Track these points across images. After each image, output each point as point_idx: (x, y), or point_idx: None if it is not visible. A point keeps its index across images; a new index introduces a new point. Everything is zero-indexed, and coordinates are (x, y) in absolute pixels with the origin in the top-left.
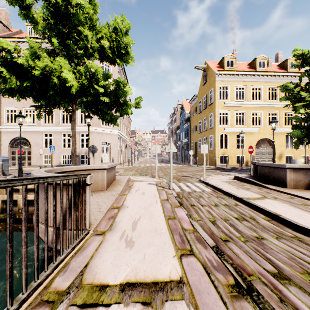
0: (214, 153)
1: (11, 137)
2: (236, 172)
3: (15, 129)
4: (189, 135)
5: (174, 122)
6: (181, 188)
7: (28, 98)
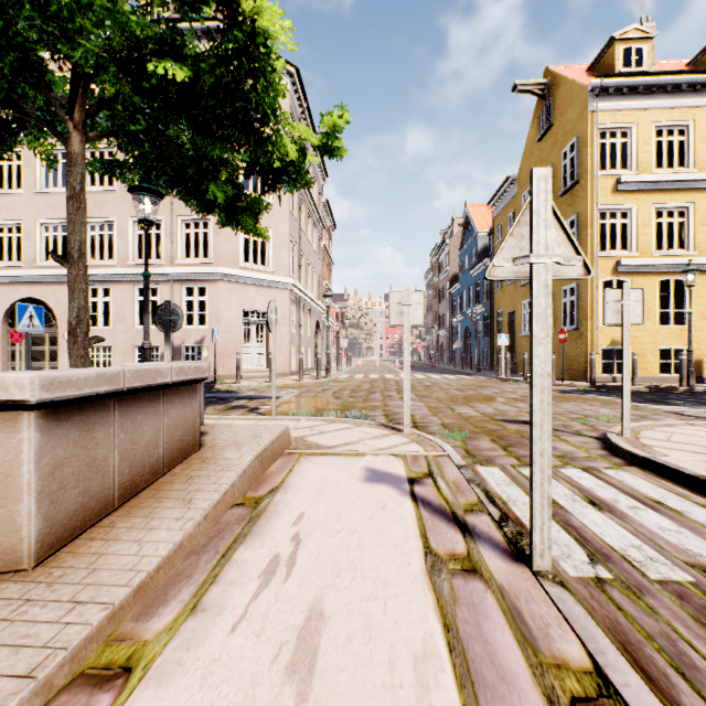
0: (583, 340)
1: (9, 300)
2: (700, 406)
3: (18, 276)
4: (488, 296)
5: (443, 267)
6: (579, 528)
7: (49, 192)
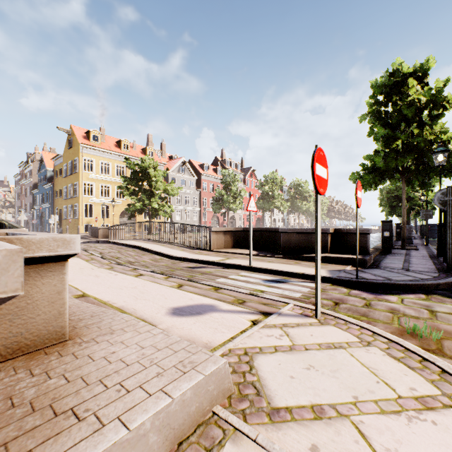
0: (79, 222)
1: None
2: None
3: None
4: (52, 200)
5: (29, 177)
6: None
7: None
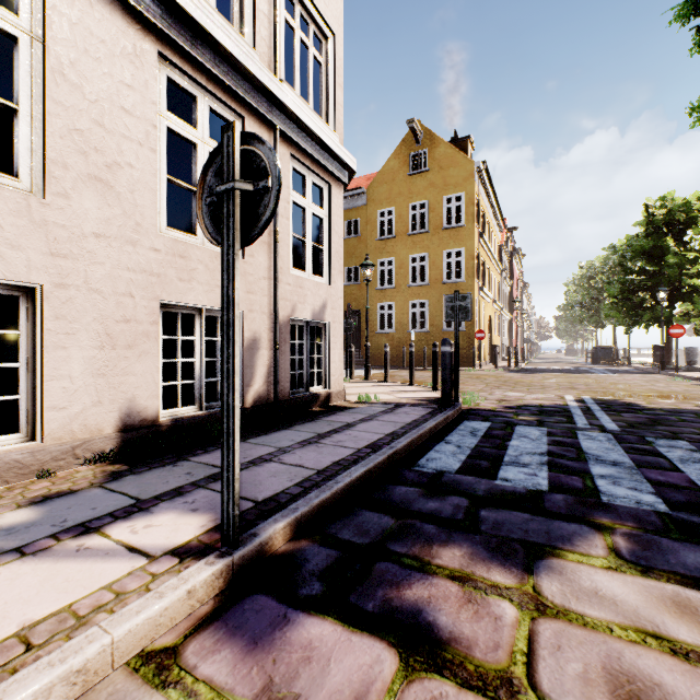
0: (472, 338)
1: None
2: (598, 373)
3: None
4: None
5: None
6: None
7: None
